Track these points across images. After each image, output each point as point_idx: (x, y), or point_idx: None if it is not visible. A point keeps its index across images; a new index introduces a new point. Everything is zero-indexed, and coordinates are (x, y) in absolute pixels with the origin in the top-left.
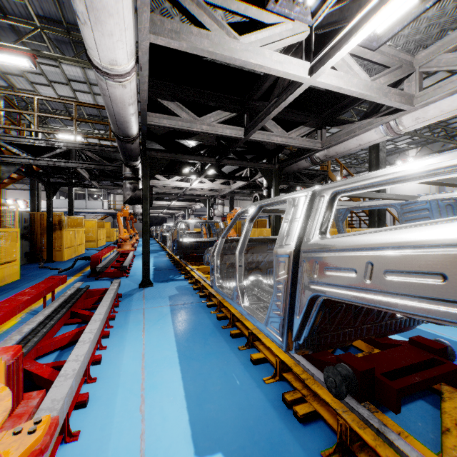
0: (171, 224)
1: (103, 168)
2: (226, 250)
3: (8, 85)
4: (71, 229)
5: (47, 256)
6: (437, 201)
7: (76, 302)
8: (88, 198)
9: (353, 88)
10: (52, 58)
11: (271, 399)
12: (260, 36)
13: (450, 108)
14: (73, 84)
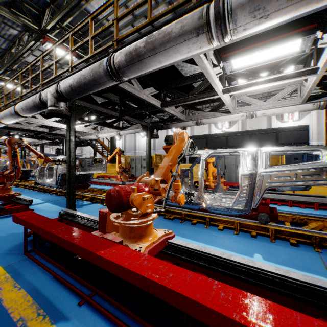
0: None
1: None
2: (41, 170)
3: None
4: None
5: None
6: (90, 159)
7: None
8: None
9: (80, 130)
10: None
11: (54, 196)
12: (52, 119)
13: (106, 136)
14: None
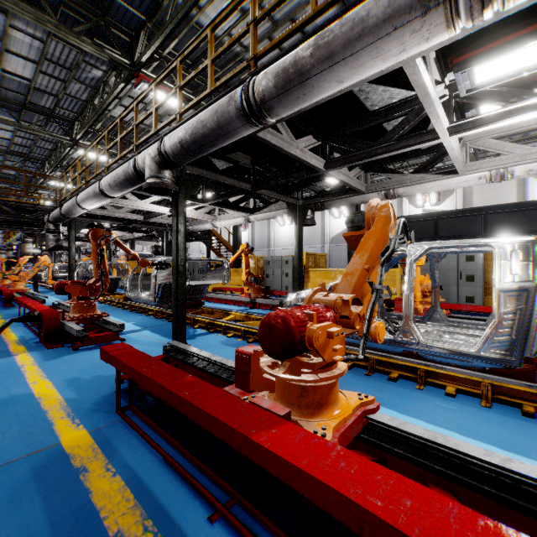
0: (64, 264)
1: (21, 220)
2: (134, 279)
3: None
4: None
5: None
6: (204, 261)
7: None
8: None
9: (188, 215)
10: None
11: (151, 318)
12: (150, 199)
13: (227, 224)
14: None
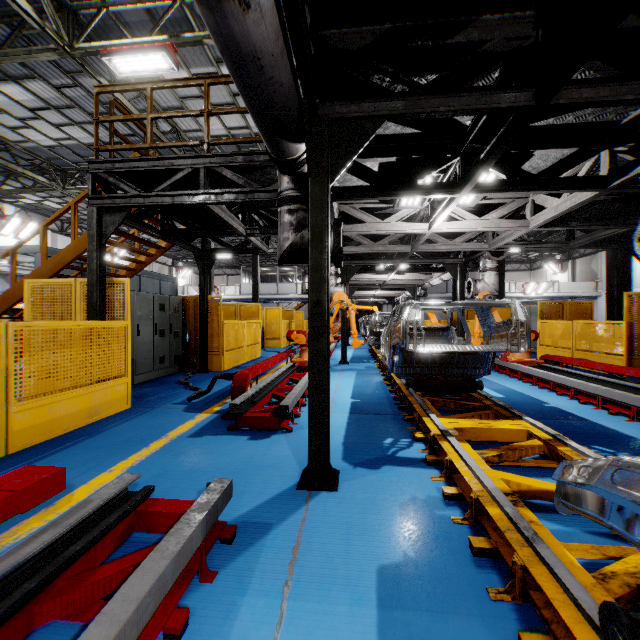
0: (387, 313)
1: (252, 197)
2: None
3: (171, 128)
4: (237, 321)
5: (200, 363)
6: None
7: (28, 602)
8: (281, 281)
9: None
10: (195, 41)
11: None
12: None
13: None
14: (241, 102)
